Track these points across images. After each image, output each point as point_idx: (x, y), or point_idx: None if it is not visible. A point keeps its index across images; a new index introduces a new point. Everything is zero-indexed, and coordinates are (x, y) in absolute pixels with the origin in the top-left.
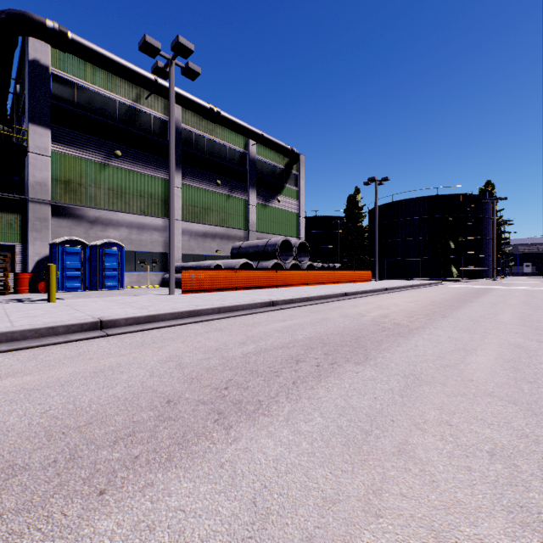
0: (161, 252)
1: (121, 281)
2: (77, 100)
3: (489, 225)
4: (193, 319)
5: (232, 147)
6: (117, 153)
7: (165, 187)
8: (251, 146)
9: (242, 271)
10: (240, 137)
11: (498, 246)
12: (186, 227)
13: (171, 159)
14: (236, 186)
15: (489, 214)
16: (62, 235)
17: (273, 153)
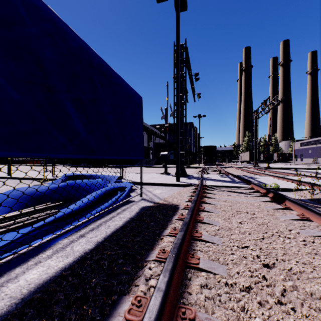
0: None
1: None
2: None
3: None
4: None
5: None
6: None
7: None
8: None
9: None
10: None
11: None
12: None
13: None
14: None
15: None
16: None
17: None
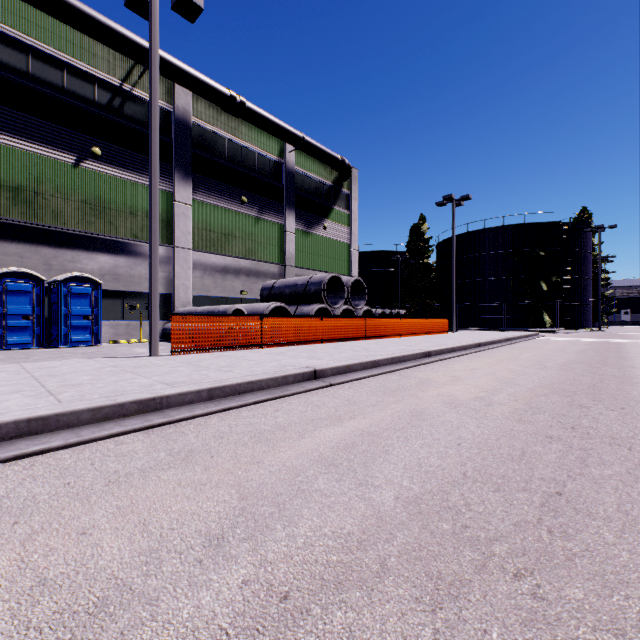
0: (162, 293)
1: (97, 333)
2: (33, 71)
3: (588, 261)
4: (143, 419)
5: (262, 153)
6: (95, 152)
7: (167, 202)
8: (288, 153)
9: (270, 318)
10: (273, 141)
11: (596, 288)
12: (198, 259)
13: (153, 138)
14: (268, 205)
15: (588, 247)
16: (8, 266)
17: (318, 164)
